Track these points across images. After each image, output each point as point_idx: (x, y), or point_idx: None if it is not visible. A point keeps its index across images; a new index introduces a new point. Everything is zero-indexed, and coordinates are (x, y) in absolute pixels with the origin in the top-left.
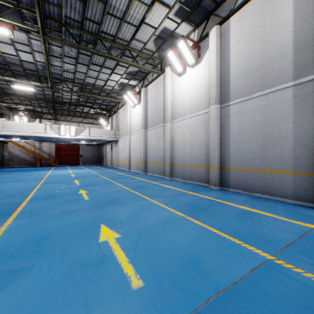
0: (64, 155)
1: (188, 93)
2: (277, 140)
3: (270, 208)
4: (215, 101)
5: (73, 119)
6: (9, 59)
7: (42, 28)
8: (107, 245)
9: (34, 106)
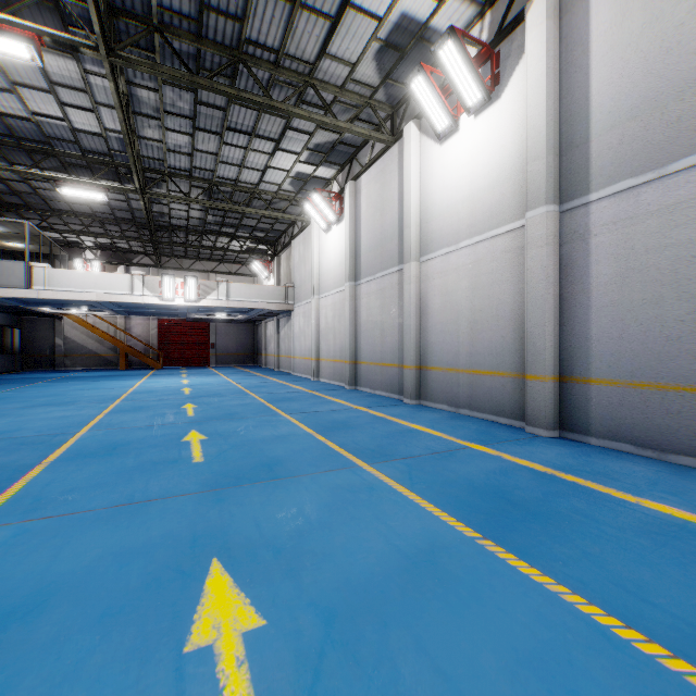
0: (177, 344)
1: (465, 183)
2: None
3: None
4: (543, 195)
5: (197, 265)
6: (48, 129)
7: (105, 35)
8: (209, 671)
9: (111, 236)
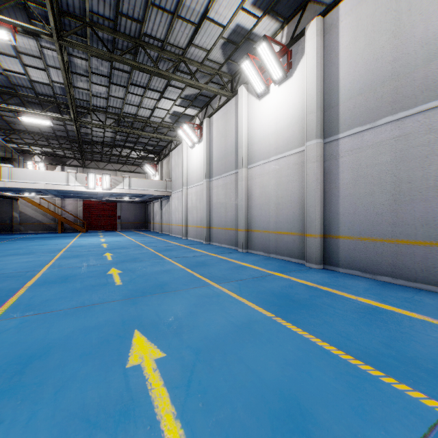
0: (95, 216)
1: (273, 123)
2: (420, 191)
3: (411, 303)
4: (315, 133)
5: (108, 166)
6: (14, 80)
7: (57, 28)
8: (140, 374)
9: (53, 147)
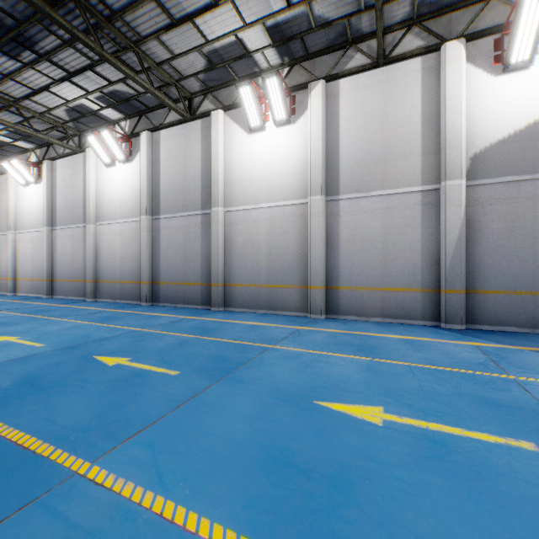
0: None
1: (118, 192)
2: (193, 257)
3: (177, 312)
4: (146, 211)
5: None
6: None
7: None
8: (10, 341)
9: None
